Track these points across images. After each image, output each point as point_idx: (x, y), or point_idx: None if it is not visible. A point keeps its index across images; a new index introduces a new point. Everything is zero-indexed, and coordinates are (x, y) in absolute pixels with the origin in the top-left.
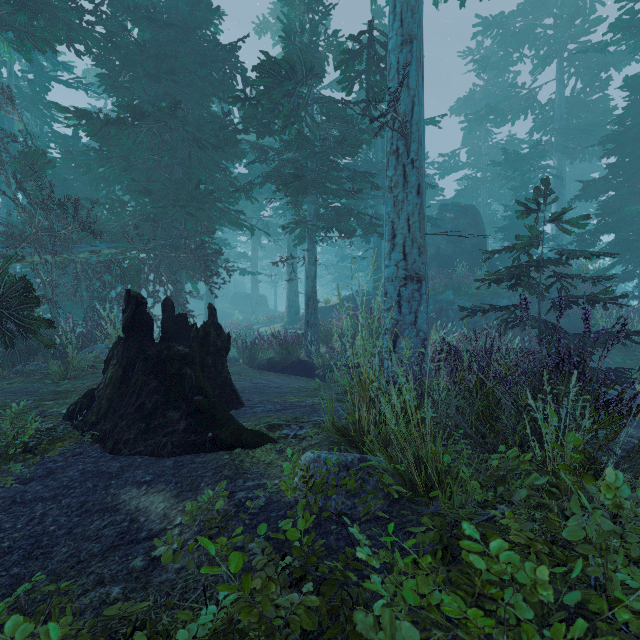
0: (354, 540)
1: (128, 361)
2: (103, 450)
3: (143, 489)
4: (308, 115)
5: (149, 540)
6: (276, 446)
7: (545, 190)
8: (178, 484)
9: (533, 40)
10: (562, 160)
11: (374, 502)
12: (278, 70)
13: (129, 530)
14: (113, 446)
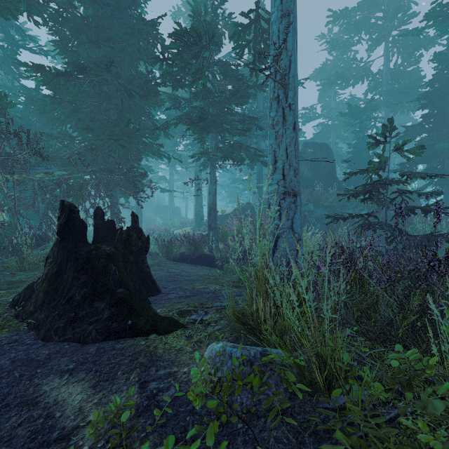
0: (261, 443)
1: (62, 260)
2: (36, 337)
3: (65, 378)
4: (210, 73)
5: (60, 442)
6: (185, 332)
7: (390, 127)
8: (97, 373)
9: (368, 28)
10: (388, 112)
11: (277, 397)
12: (188, 37)
13: (42, 428)
14: (45, 334)
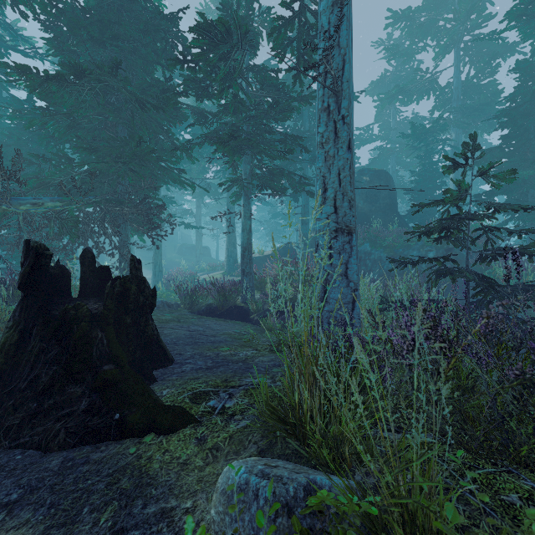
0: None
1: (25, 324)
2: None
3: None
4: (243, 79)
5: None
6: (197, 431)
7: (473, 145)
8: (51, 509)
9: (435, 32)
10: (459, 134)
11: None
12: (214, 33)
13: None
14: None
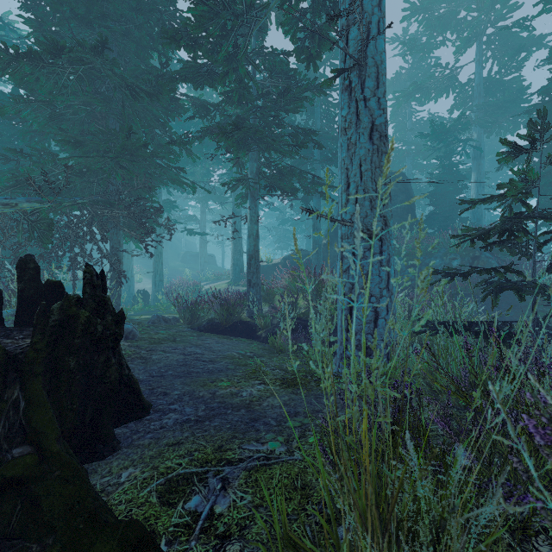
0: None
1: None
2: None
3: None
4: (249, 60)
5: None
6: None
7: (542, 124)
8: None
9: (455, 25)
10: (481, 134)
11: None
12: (215, 2)
13: None
14: None
